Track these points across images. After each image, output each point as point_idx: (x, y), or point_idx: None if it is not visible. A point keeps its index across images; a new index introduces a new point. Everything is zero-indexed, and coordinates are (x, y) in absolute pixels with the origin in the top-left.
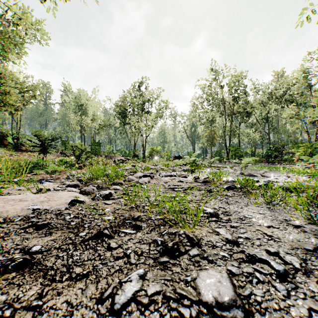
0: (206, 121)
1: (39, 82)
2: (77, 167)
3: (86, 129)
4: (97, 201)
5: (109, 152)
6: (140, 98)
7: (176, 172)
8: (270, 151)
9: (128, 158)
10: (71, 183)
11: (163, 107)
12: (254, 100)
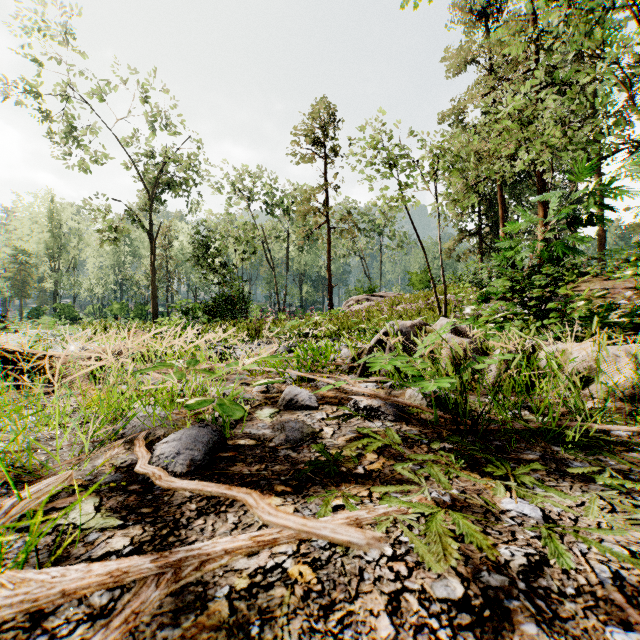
0: (11, 253)
1: None
2: None
3: None
4: None
5: None
6: None
7: None
8: None
9: None
10: None
11: None
12: None
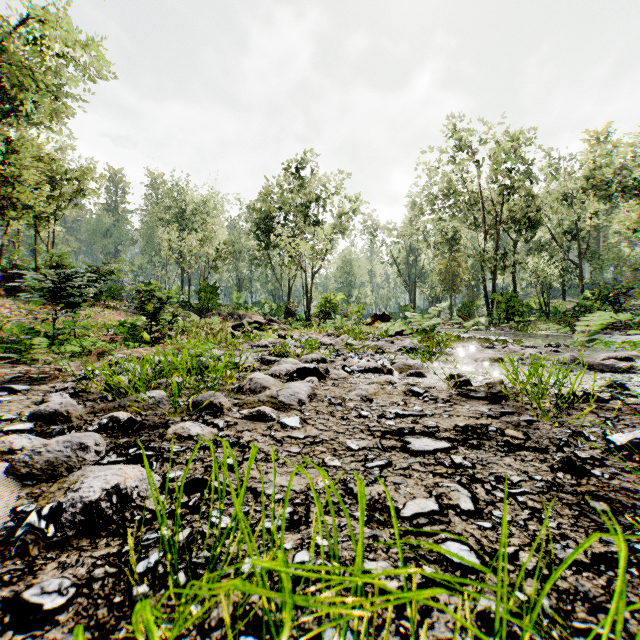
0: (441, 241)
1: (89, 160)
2: (147, 341)
3: (188, 258)
4: (4, 569)
5: (237, 306)
6: (301, 193)
7: (385, 354)
8: (584, 303)
9: (273, 319)
10: (47, 404)
11: (348, 211)
12: (547, 193)
